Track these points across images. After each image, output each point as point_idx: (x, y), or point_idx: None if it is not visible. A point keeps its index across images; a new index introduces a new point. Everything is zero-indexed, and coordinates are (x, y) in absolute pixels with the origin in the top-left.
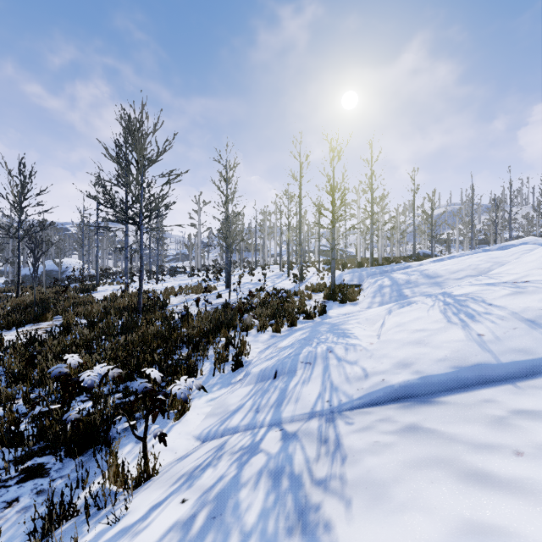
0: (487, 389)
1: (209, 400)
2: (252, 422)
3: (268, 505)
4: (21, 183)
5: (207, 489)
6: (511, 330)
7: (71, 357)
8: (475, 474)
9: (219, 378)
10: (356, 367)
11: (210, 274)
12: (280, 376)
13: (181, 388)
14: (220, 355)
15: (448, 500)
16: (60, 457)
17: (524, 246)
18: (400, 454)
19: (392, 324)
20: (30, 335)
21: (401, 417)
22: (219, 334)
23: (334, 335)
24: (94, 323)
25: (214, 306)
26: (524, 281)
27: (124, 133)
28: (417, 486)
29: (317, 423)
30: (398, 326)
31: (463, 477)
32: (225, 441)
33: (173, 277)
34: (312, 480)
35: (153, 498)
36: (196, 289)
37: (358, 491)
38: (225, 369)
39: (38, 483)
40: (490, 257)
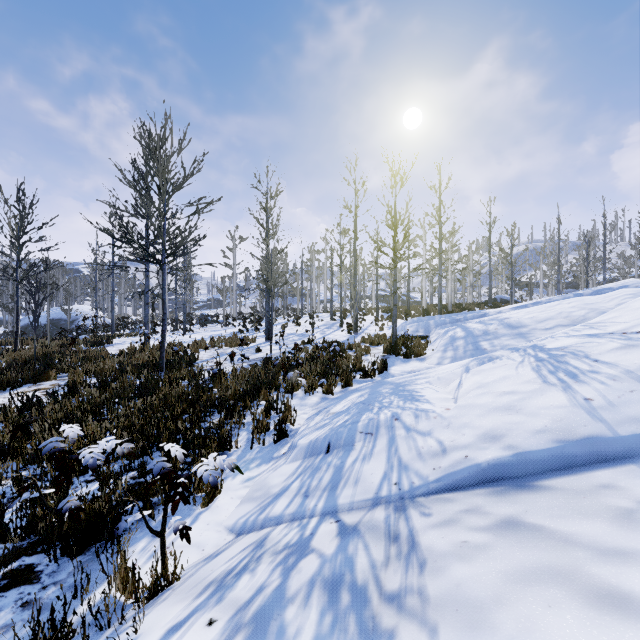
0: (603, 470)
1: (246, 480)
2: (300, 509)
3: (324, 630)
4: (20, 214)
5: (243, 605)
6: (628, 394)
7: (69, 429)
8: (609, 595)
9: (258, 452)
10: (431, 440)
11: (247, 324)
12: (334, 450)
13: (209, 469)
14: (260, 422)
15: (577, 636)
16: (55, 557)
17: (625, 289)
18: (498, 561)
19: (472, 385)
20: (26, 398)
21: (494, 508)
22: (258, 396)
23: (400, 398)
24: (106, 383)
25: (252, 361)
26: (637, 332)
27: (145, 154)
28: (530, 611)
29: (383, 513)
30: (480, 387)
31: (593, 599)
32: (266, 535)
33: (203, 327)
34: (380, 594)
35: (172, 616)
36: (231, 341)
37: (446, 615)
38: (266, 440)
39: (25, 591)
40: (585, 303)
